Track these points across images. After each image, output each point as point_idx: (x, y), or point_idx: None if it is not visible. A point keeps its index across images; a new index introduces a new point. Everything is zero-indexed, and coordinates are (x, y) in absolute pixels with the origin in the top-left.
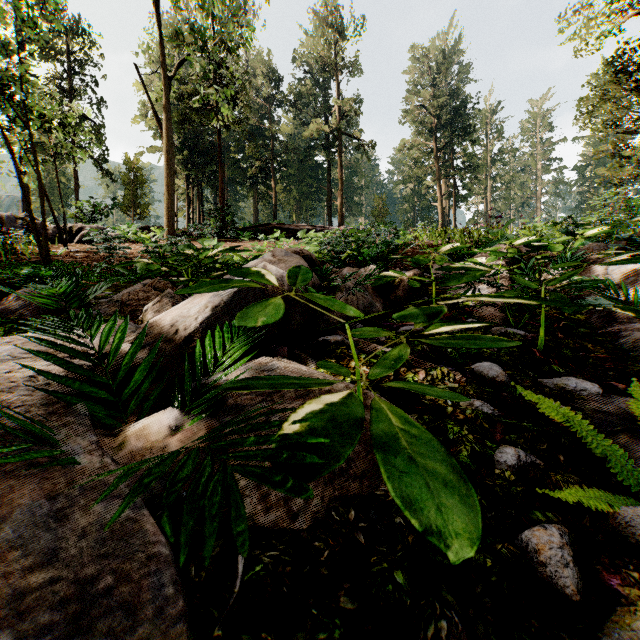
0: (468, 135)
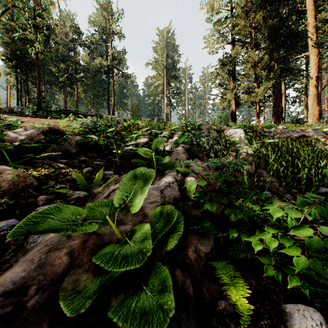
0: (176, 78)
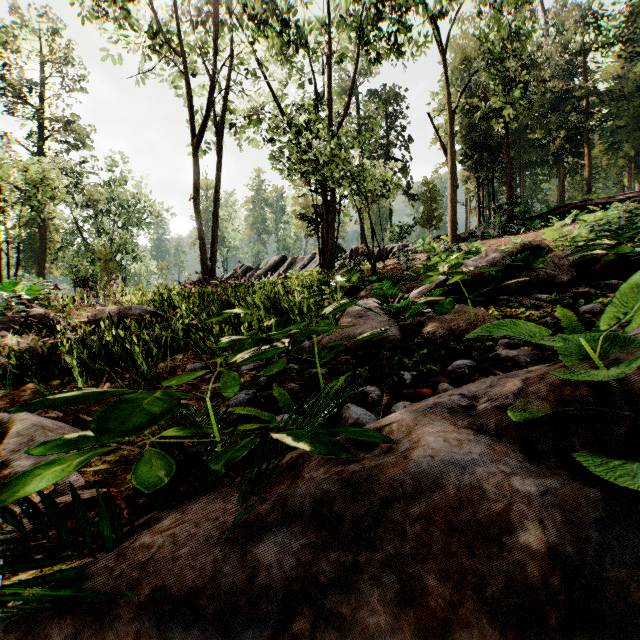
0: None
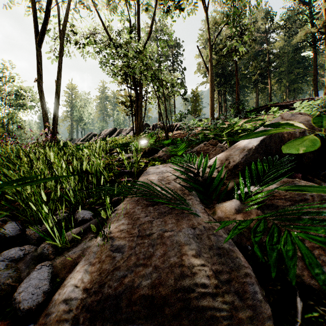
0: None
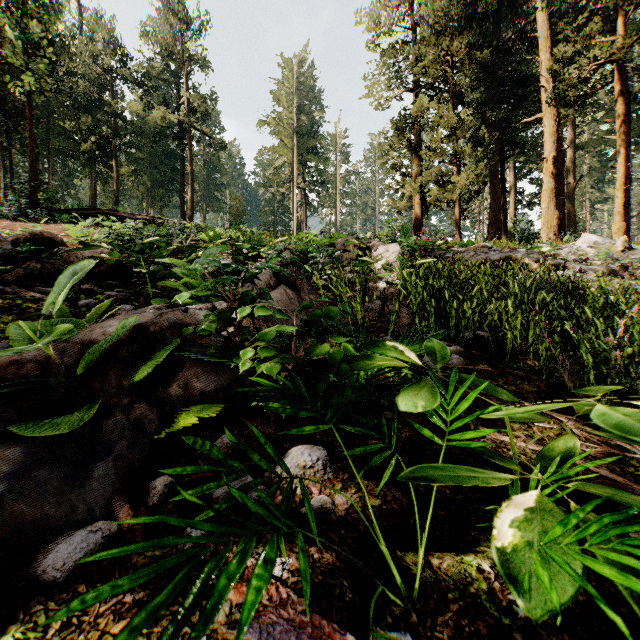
0: (317, 153)
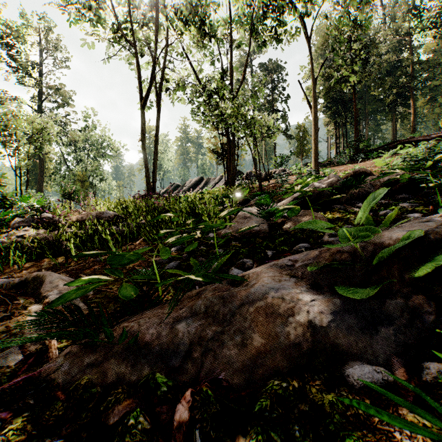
0: None
